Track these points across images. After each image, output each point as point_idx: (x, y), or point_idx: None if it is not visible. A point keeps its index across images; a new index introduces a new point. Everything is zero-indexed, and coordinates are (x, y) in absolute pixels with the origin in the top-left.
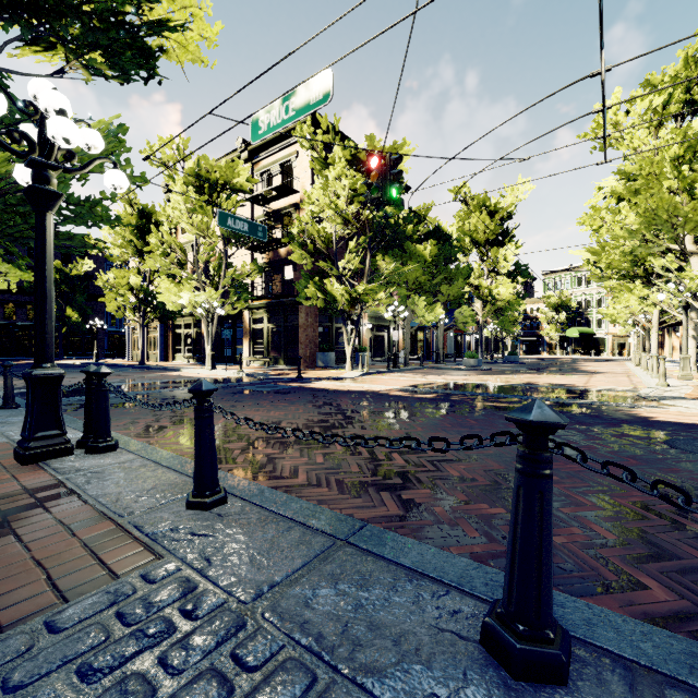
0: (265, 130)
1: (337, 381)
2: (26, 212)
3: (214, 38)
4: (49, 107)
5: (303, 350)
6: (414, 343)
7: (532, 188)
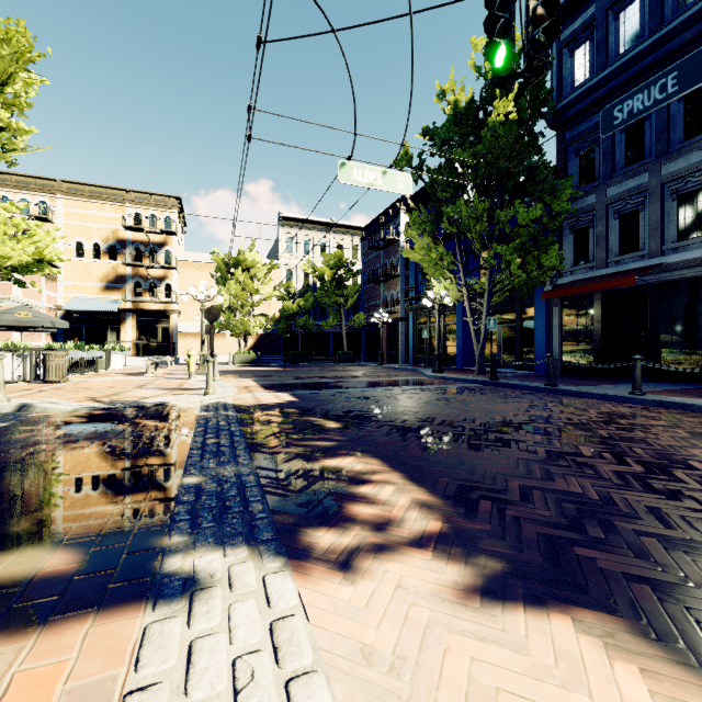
0: None
1: None
2: None
3: None
4: None
5: None
6: None
7: None
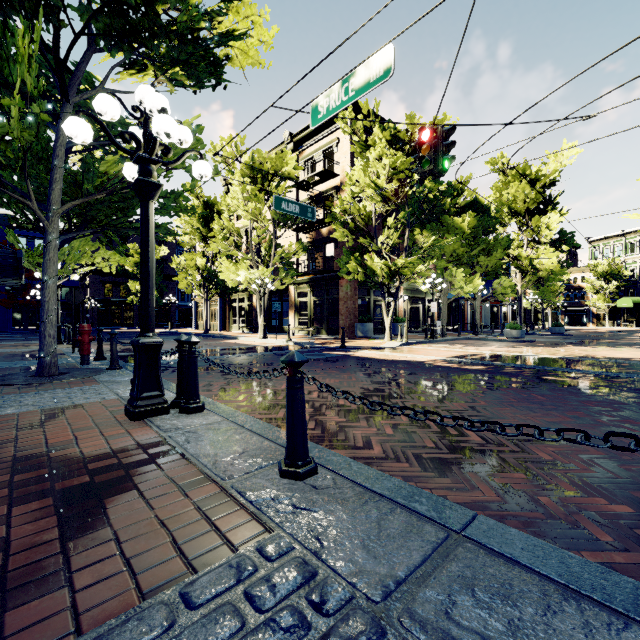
0: (324, 114)
1: (379, 350)
2: (125, 207)
3: (270, 41)
4: (153, 108)
5: (344, 321)
6: (449, 314)
7: (579, 151)
